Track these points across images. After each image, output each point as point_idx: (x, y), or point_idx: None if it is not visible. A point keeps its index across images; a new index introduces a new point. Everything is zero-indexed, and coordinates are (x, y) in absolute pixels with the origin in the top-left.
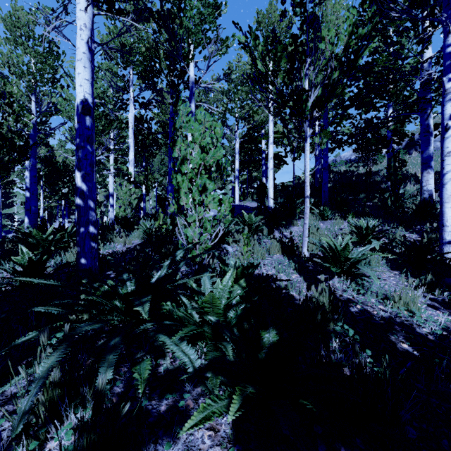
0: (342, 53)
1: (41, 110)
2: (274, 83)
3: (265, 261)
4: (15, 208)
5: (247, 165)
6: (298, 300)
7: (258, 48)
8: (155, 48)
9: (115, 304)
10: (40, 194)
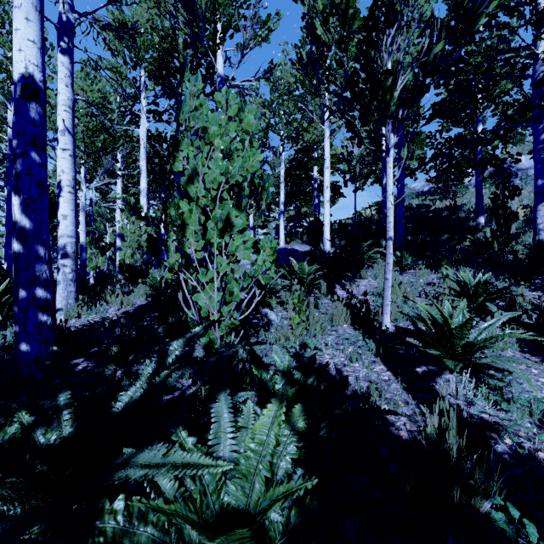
0: (446, 17)
1: None
2: (341, 62)
3: (327, 337)
4: (3, 251)
5: (295, 198)
6: (395, 425)
7: (317, 5)
8: (172, 36)
9: (13, 481)
10: None
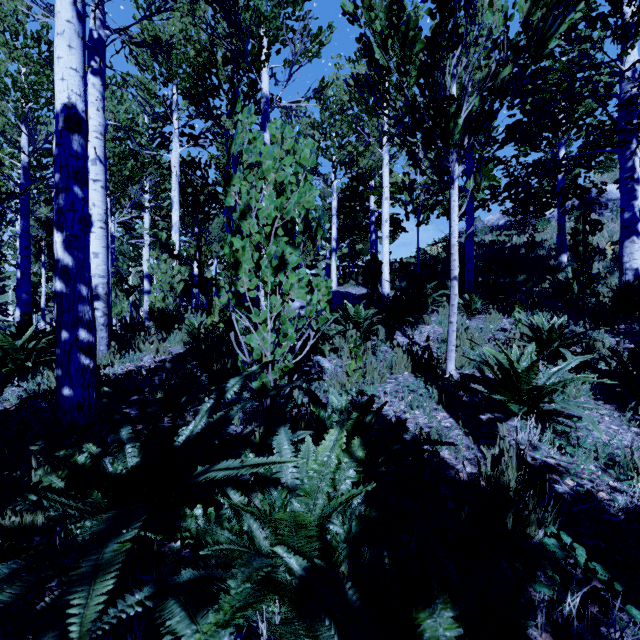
0: (515, 38)
1: (37, 146)
2: (401, 87)
3: (385, 385)
4: (9, 295)
5: (349, 233)
6: (455, 468)
7: (374, 26)
8: (209, 50)
9: (91, 501)
10: (41, 274)
